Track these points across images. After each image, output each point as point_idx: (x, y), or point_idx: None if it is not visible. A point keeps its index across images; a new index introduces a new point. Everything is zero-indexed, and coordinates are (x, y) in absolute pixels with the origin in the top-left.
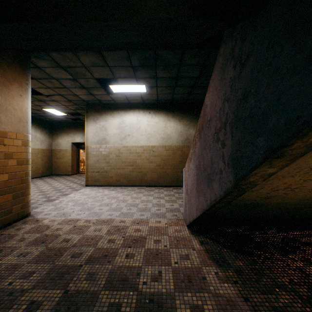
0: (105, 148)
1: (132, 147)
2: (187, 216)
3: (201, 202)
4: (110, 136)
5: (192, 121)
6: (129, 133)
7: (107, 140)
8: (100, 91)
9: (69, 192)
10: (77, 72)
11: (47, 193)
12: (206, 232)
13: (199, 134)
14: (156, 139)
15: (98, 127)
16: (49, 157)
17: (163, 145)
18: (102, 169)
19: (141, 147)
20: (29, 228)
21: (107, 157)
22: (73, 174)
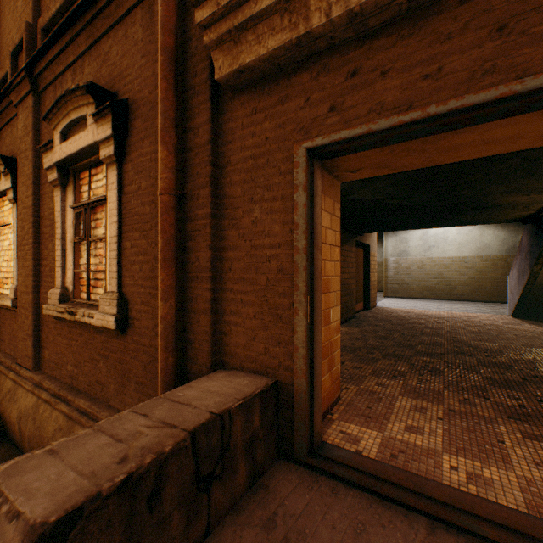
0: (405, 260)
1: (438, 259)
2: (511, 309)
3: (519, 290)
4: (411, 248)
5: (521, 225)
6: (433, 244)
7: (408, 252)
8: None
9: (378, 300)
10: None
11: None
12: (528, 319)
13: (518, 253)
14: (468, 249)
15: (397, 240)
16: None
17: (478, 255)
18: (402, 281)
19: (448, 259)
20: (389, 309)
21: (408, 269)
22: None
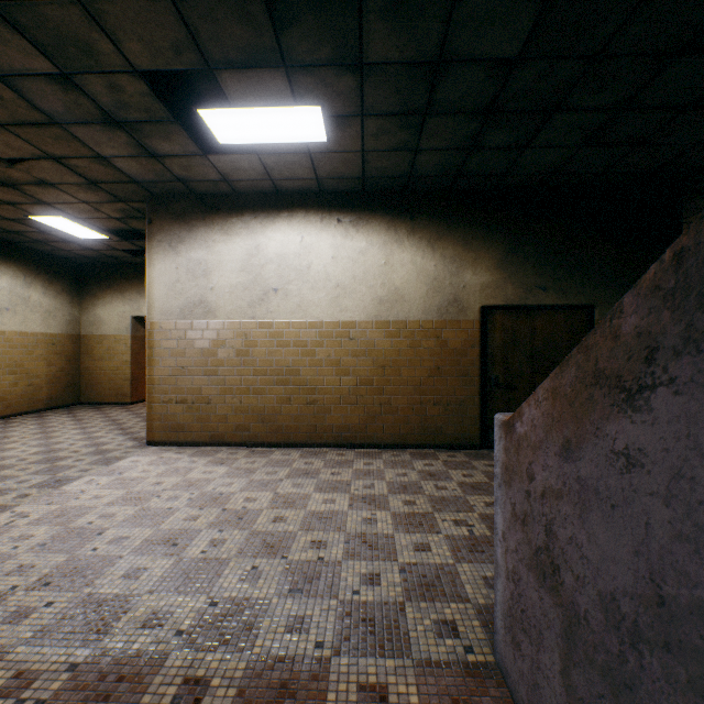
0: (204, 330)
1: (287, 328)
2: None
3: None
4: (219, 294)
5: (470, 245)
6: (277, 285)
7: (212, 306)
8: (173, 139)
9: (79, 472)
10: (59, 33)
11: (1, 477)
12: None
13: None
14: (358, 301)
15: (182, 266)
16: (71, 357)
17: (381, 320)
18: (196, 393)
19: (312, 328)
20: None
21: (210, 358)
22: (137, 401)
